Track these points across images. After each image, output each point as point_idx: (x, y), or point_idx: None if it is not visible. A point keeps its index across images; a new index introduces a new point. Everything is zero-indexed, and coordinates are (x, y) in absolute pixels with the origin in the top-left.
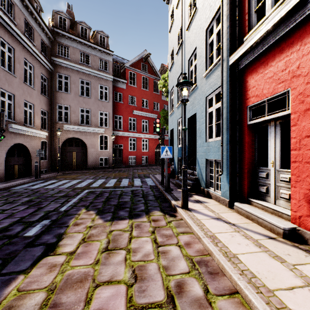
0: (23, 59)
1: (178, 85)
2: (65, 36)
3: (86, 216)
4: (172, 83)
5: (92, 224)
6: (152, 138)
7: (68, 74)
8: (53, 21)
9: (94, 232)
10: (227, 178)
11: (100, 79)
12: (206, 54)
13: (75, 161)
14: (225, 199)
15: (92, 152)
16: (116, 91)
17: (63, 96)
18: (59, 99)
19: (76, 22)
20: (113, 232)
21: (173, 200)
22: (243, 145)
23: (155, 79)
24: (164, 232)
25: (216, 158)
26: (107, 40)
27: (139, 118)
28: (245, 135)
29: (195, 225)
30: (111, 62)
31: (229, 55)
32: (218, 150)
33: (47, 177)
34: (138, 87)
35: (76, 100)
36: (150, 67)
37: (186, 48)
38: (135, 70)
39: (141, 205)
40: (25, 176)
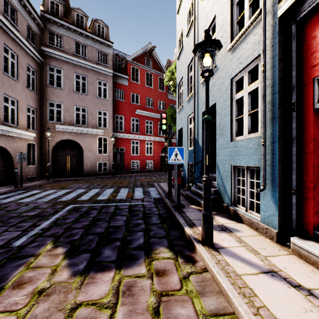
0: (1, 45)
1: (197, 49)
2: (57, 23)
3: (47, 261)
4: (181, 73)
5: (46, 285)
6: (157, 140)
7: (61, 67)
8: (44, 7)
9: (40, 310)
10: (273, 196)
11: (98, 74)
12: (232, 19)
13: (69, 166)
14: (271, 229)
15: (89, 156)
16: (117, 88)
17: (55, 92)
18: (50, 95)
19: (70, 8)
20: (78, 310)
21: (186, 227)
22: (304, 143)
23: (161, 76)
24: (178, 311)
25: (251, 164)
26: (108, 33)
27: (142, 118)
28: (310, 126)
29: (238, 296)
30: (110, 55)
31: (278, 2)
32: (254, 153)
33: (31, 186)
34: (141, 84)
35: (70, 96)
36: (155, 62)
37: (200, 23)
38: (138, 65)
39: (139, 235)
40: (6, 184)
